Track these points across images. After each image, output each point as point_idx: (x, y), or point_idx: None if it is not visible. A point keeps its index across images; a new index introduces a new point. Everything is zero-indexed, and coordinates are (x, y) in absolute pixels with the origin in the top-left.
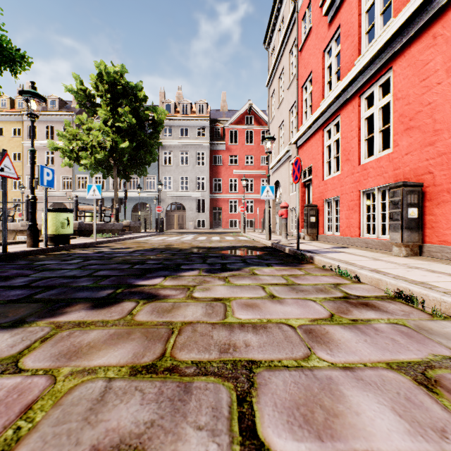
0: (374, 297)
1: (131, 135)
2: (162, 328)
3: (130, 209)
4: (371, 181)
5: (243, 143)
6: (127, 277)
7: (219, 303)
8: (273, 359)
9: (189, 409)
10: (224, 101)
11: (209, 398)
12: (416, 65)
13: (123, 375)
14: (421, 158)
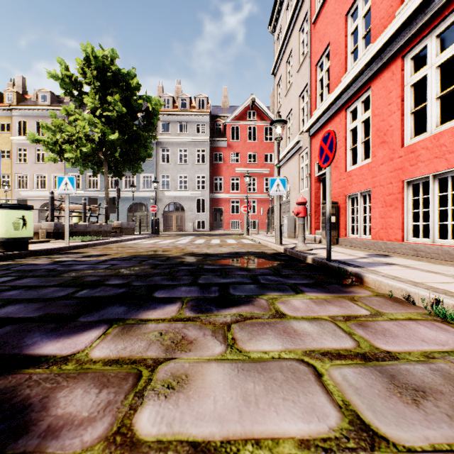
0: None
1: (122, 126)
2: None
3: (125, 210)
4: (422, 166)
5: (245, 140)
6: (33, 328)
7: None
8: None
9: None
10: (225, 96)
11: None
12: None
13: None
14: None
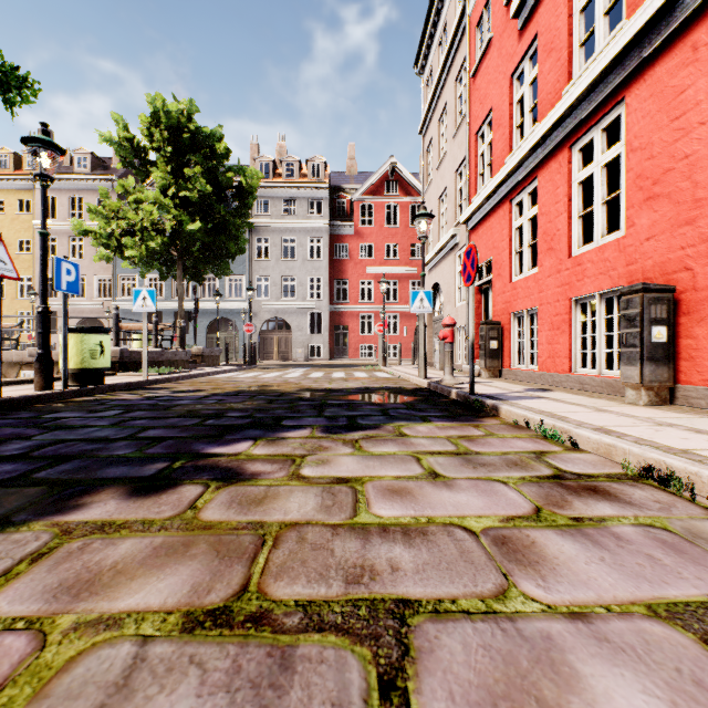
0: (605, 475)
1: (204, 211)
2: (246, 534)
3: (203, 329)
4: (588, 283)
5: (382, 224)
6: (192, 441)
7: (344, 487)
8: (442, 596)
9: (289, 707)
10: (352, 158)
11: (327, 681)
12: (665, 95)
13: (170, 630)
14: (673, 245)
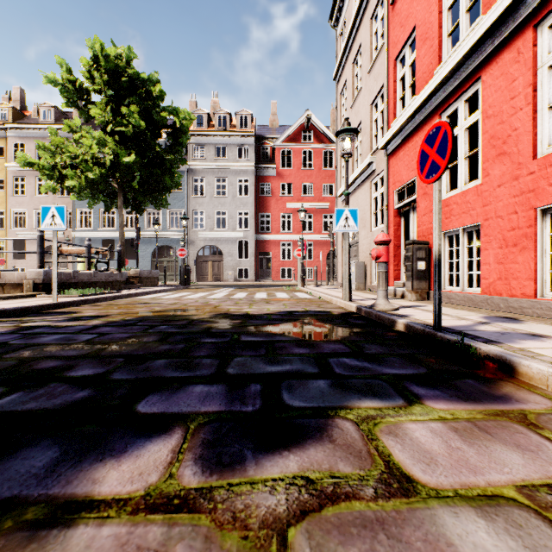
0: None
1: (140, 146)
2: None
3: (148, 254)
4: None
5: (299, 167)
6: None
7: None
8: None
9: None
10: (274, 113)
11: None
12: None
13: None
14: None
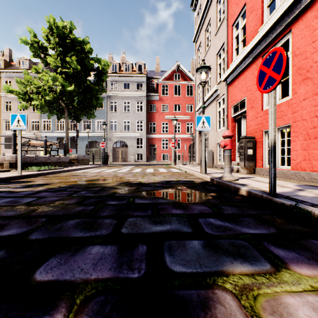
0: None
1: (77, 81)
2: None
3: (84, 146)
4: None
5: (172, 95)
6: None
7: None
8: None
9: None
10: (158, 64)
11: None
12: None
13: None
14: None
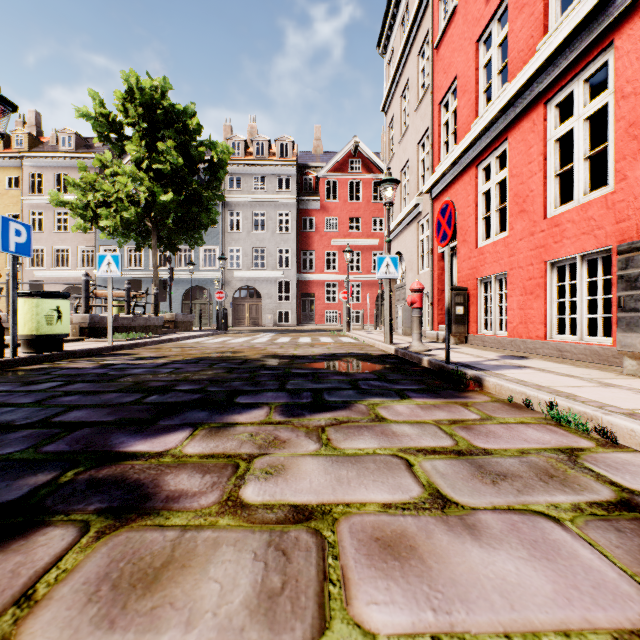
0: None
1: (177, 183)
2: None
3: (179, 296)
4: (568, 244)
5: (346, 199)
6: (114, 430)
7: (304, 532)
8: None
9: None
10: (318, 138)
11: None
12: None
13: None
14: None
